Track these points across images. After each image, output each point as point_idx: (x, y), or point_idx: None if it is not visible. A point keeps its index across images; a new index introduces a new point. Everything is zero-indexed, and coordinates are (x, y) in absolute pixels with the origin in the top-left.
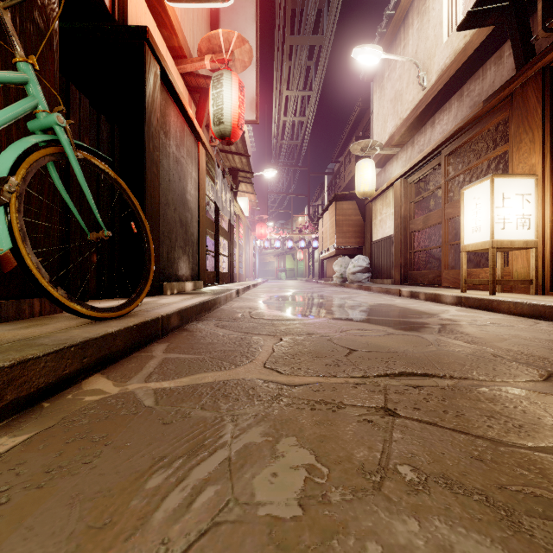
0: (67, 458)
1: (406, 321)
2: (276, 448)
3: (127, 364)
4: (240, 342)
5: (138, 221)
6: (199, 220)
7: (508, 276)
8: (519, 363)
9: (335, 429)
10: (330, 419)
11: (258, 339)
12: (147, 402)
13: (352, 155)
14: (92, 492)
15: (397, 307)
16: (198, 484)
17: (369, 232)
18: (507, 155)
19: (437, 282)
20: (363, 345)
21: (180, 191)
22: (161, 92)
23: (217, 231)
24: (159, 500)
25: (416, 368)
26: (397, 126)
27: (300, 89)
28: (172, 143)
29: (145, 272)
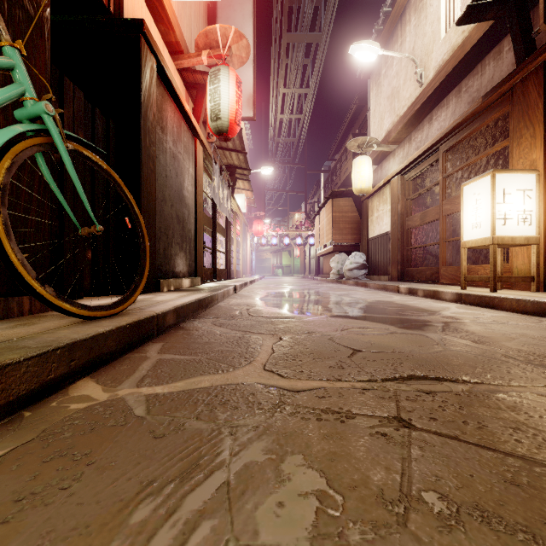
0: (42, 482)
1: (407, 319)
2: (280, 468)
3: (119, 366)
4: (238, 342)
5: (133, 216)
6: (196, 217)
7: (508, 272)
8: (534, 365)
9: (346, 445)
10: (339, 432)
11: (257, 338)
12: (137, 410)
13: (348, 152)
14: (65, 529)
15: (397, 304)
16: (191, 517)
17: (366, 229)
18: (505, 152)
19: (435, 279)
20: (366, 344)
21: (177, 187)
22: (157, 86)
23: (214, 227)
24: (145, 541)
25: (425, 371)
26: (394, 123)
27: (297, 86)
28: (169, 138)
29: (140, 269)
